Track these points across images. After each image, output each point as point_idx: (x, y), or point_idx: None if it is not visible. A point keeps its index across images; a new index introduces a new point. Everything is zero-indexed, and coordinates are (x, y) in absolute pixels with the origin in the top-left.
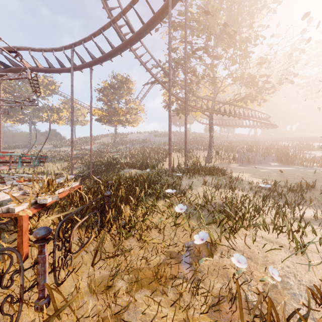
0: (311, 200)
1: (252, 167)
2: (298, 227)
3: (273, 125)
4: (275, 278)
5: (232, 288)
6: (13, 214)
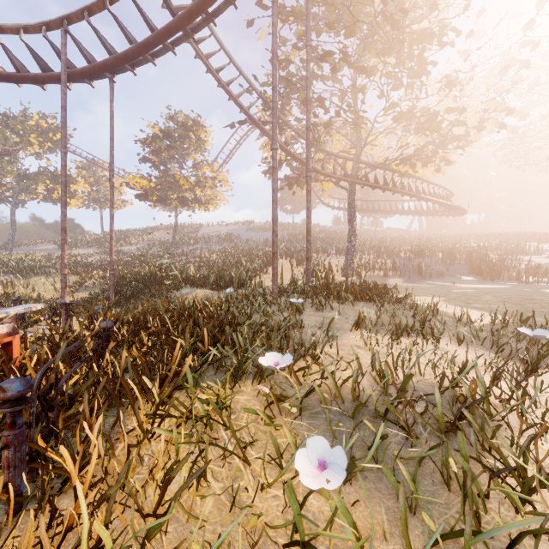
0: None
1: (430, 284)
2: None
3: (460, 208)
4: None
5: None
6: None
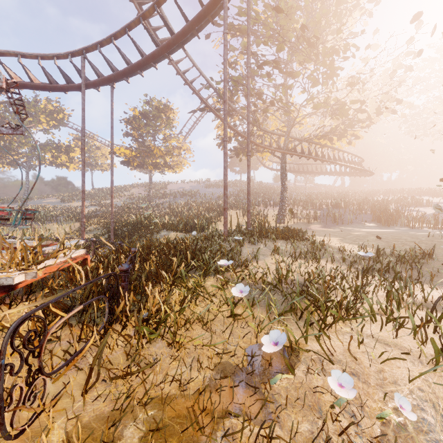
0: (434, 275)
1: (341, 229)
2: (426, 319)
3: (368, 171)
4: (407, 416)
5: (328, 431)
6: None
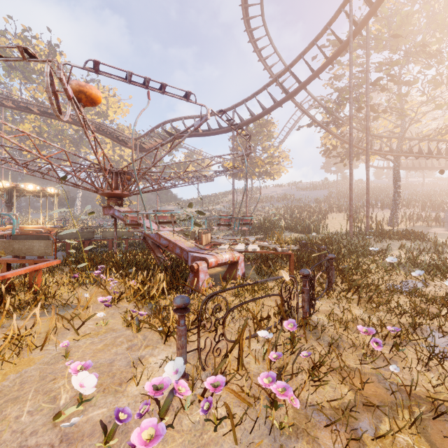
0: None
1: None
2: None
3: None
4: None
5: None
6: (288, 253)
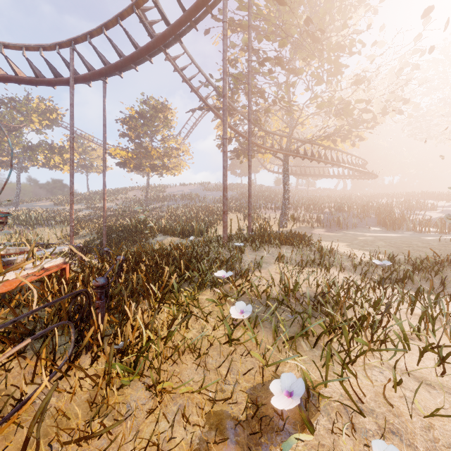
0: None
1: (345, 233)
2: None
3: (372, 174)
4: None
5: None
6: None
